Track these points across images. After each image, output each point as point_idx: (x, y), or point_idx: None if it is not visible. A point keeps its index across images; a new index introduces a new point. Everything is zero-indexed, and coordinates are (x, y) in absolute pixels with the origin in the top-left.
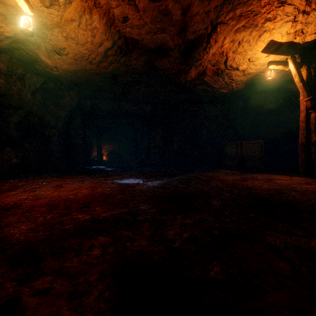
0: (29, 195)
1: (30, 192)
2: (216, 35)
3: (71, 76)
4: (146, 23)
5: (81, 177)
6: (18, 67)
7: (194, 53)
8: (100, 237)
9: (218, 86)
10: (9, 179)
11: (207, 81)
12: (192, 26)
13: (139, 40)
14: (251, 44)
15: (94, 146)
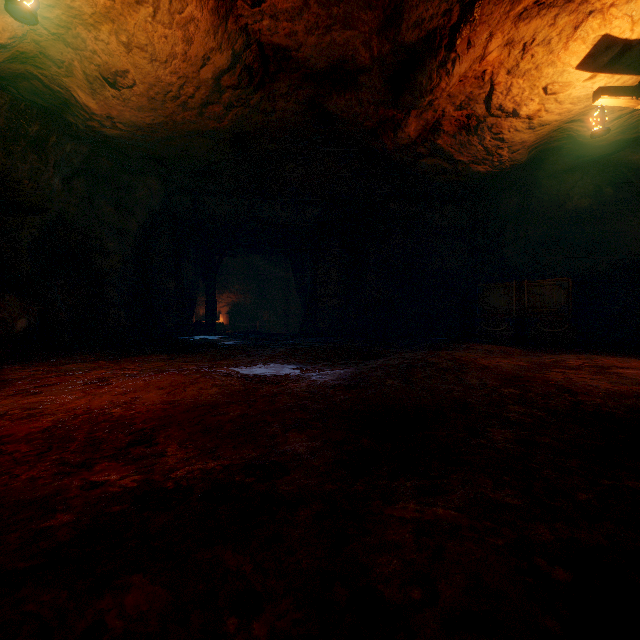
0: (16, 406)
1: (25, 398)
2: (471, 29)
3: (145, 139)
4: (307, 5)
5: (162, 361)
6: (31, 121)
7: (418, 75)
8: (141, 580)
9: (468, 158)
10: (4, 364)
11: (443, 146)
12: (415, 9)
13: (292, 48)
14: (552, 50)
15: (201, 295)
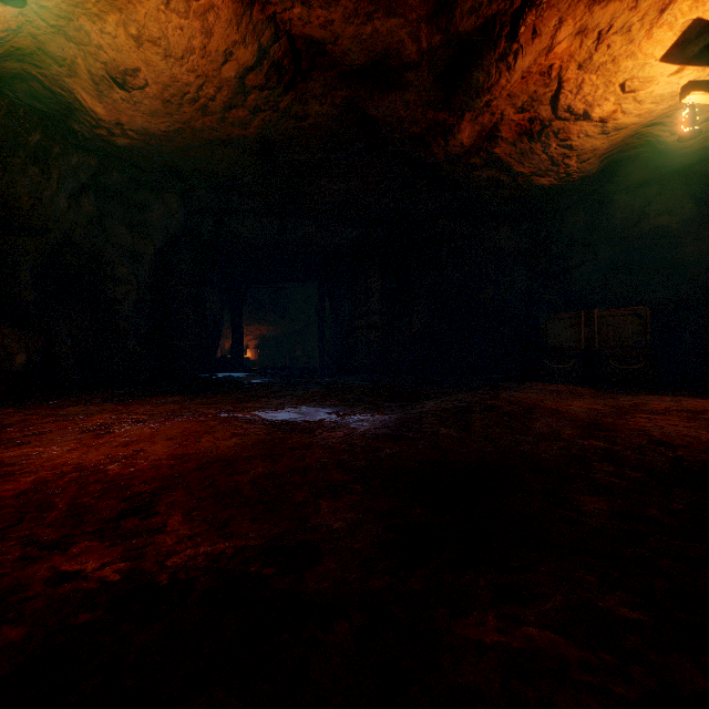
0: None
1: (8, 449)
2: (537, 15)
3: (160, 149)
4: None
5: (178, 403)
6: (31, 130)
7: (474, 71)
8: None
9: (529, 169)
10: None
11: (501, 156)
12: None
13: (328, 41)
14: (633, 38)
15: (227, 327)
